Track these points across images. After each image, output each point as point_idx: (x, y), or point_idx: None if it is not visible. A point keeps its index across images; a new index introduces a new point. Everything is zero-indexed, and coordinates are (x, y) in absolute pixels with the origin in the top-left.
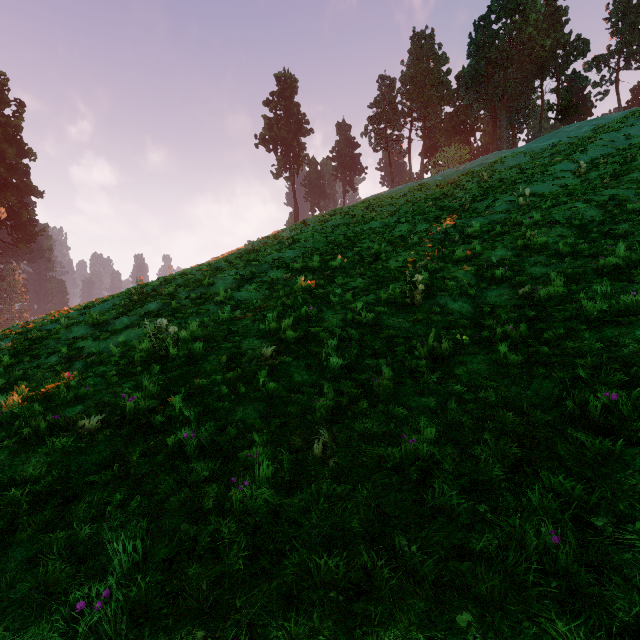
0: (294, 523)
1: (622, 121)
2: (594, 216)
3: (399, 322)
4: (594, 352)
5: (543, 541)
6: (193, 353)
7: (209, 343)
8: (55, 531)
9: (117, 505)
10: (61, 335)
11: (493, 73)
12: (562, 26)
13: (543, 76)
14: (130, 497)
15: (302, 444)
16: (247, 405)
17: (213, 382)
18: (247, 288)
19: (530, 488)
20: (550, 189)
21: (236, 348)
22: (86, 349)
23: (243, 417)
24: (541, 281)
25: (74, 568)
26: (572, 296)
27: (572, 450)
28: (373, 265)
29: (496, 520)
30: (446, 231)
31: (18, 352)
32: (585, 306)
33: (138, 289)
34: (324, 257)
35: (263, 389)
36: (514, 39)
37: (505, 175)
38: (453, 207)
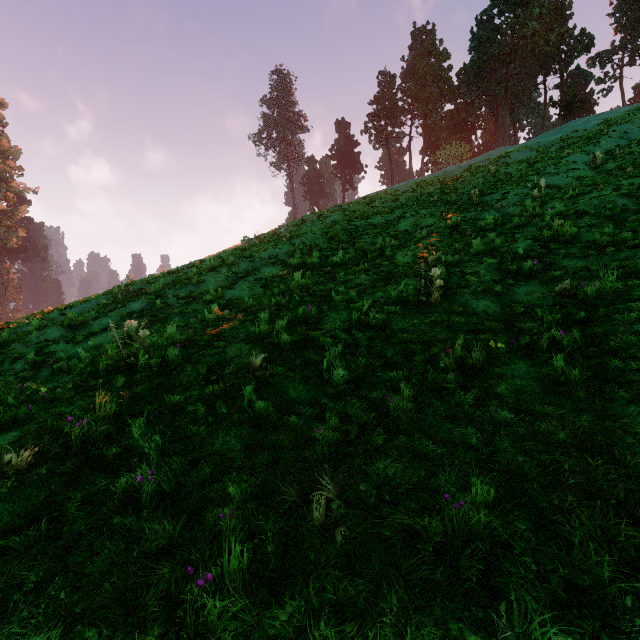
0: None
1: (634, 113)
2: (627, 205)
3: (413, 324)
4: None
5: None
6: (167, 362)
7: (189, 349)
8: None
9: (31, 589)
10: (32, 338)
11: (495, 69)
12: (566, 20)
13: (546, 72)
14: (51, 575)
15: (296, 499)
16: (228, 430)
17: (189, 398)
18: (240, 286)
19: None
20: (565, 181)
21: (220, 355)
22: (57, 354)
23: (222, 447)
24: (579, 276)
25: None
26: (629, 293)
27: None
28: (378, 260)
29: None
30: (456, 224)
31: None
32: None
33: (122, 287)
34: (324, 253)
35: (248, 410)
36: (517, 34)
37: (513, 169)
38: (460, 201)
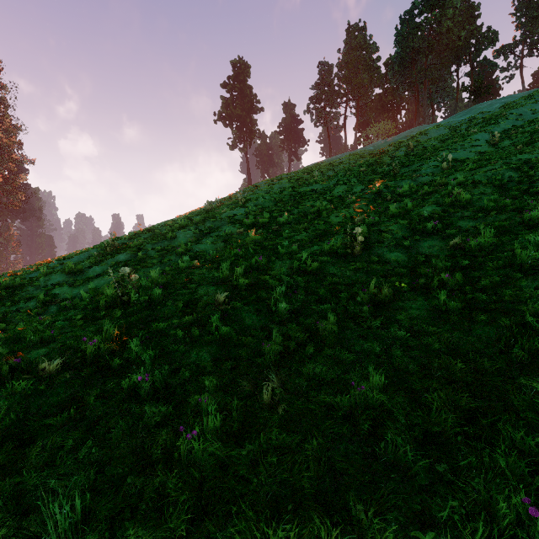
0: (242, 477)
1: (529, 98)
2: (512, 176)
3: (341, 270)
4: (533, 299)
5: (514, 509)
6: (153, 299)
7: (168, 289)
8: (6, 477)
9: (69, 449)
10: (40, 282)
11: (416, 59)
12: (475, 19)
13: (459, 62)
14: (83, 441)
15: (251, 389)
16: (201, 348)
17: (170, 326)
18: (205, 241)
19: (496, 448)
20: (469, 155)
21: (192, 294)
22: (61, 295)
23: (196, 359)
24: (469, 233)
25: (18, 520)
26: (502, 246)
27: (527, 400)
28: (316, 220)
29: (459, 482)
30: (379, 191)
31: (1, 297)
32: (518, 255)
33: (110, 242)
34: (273, 214)
35: (216, 333)
36: (434, 31)
37: (428, 144)
38: (384, 171)
